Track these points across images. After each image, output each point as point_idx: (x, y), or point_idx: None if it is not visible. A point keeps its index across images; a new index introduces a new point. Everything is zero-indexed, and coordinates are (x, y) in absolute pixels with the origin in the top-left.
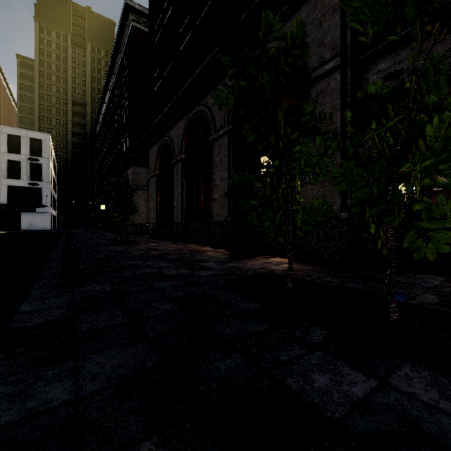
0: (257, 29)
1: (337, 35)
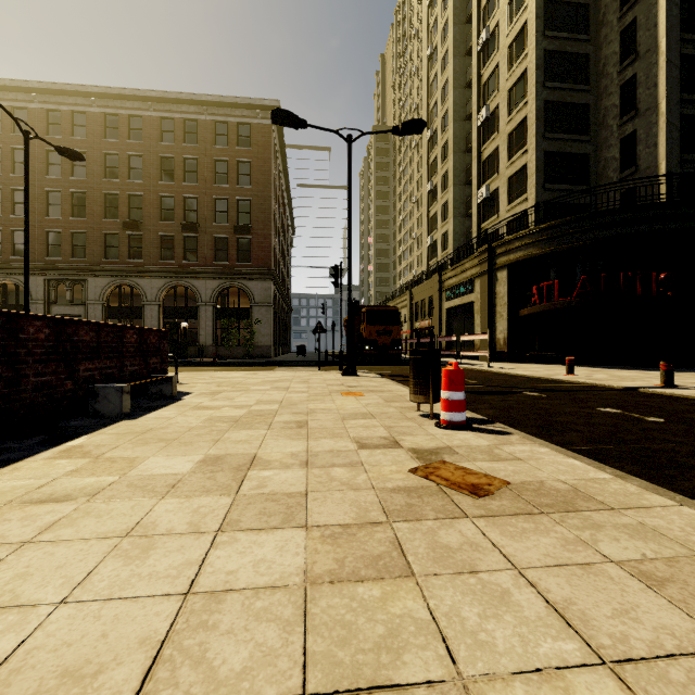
0: (8, 270)
1: (44, 294)
